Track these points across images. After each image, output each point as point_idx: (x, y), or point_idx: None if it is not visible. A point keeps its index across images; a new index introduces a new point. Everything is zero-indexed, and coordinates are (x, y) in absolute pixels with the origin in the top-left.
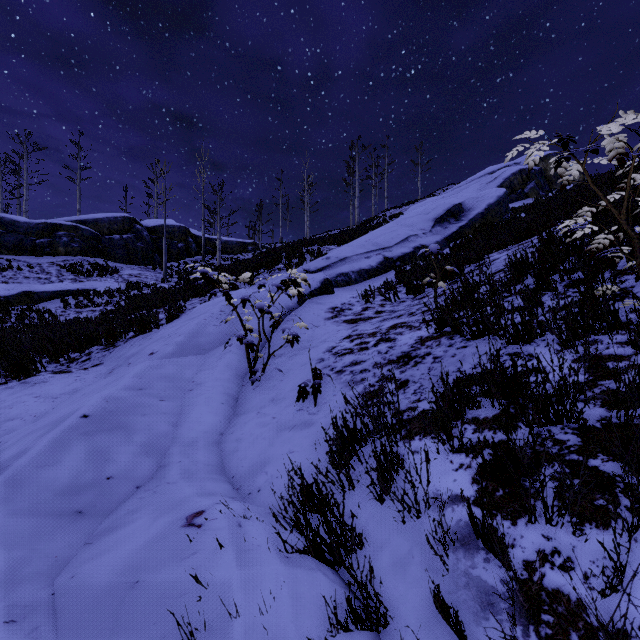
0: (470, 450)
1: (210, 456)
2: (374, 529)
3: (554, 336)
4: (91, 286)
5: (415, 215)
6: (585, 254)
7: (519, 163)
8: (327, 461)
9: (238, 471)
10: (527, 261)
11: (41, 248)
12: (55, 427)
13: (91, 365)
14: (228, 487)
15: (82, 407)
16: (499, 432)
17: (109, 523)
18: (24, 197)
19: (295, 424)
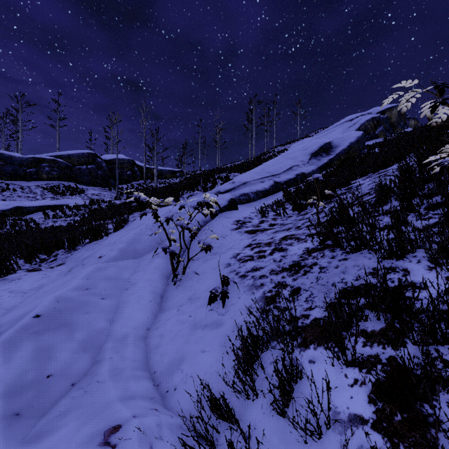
0: (362, 364)
1: (137, 351)
2: (277, 446)
3: (424, 253)
4: (65, 202)
5: (296, 151)
6: (444, 183)
7: (371, 113)
8: (233, 364)
9: (159, 367)
10: (390, 187)
11: (30, 175)
12: (11, 327)
13: (56, 264)
14: (149, 385)
15: (36, 307)
16: (388, 347)
17: (40, 427)
18: (19, 139)
19: (207, 323)
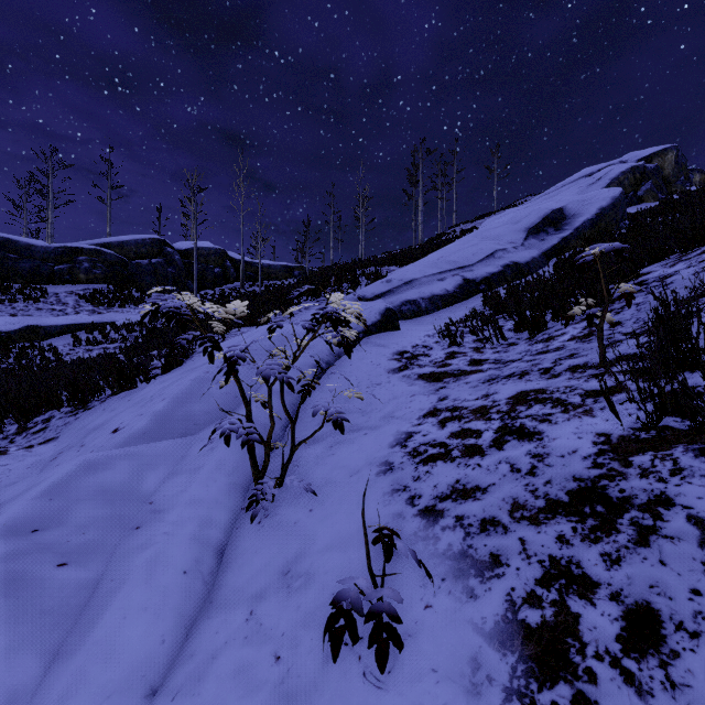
0: None
1: None
2: None
3: None
4: (110, 318)
5: (499, 225)
6: None
7: (626, 161)
8: None
9: None
10: None
11: (60, 275)
12: None
13: (41, 440)
14: None
15: None
16: None
17: None
18: (49, 220)
19: None
